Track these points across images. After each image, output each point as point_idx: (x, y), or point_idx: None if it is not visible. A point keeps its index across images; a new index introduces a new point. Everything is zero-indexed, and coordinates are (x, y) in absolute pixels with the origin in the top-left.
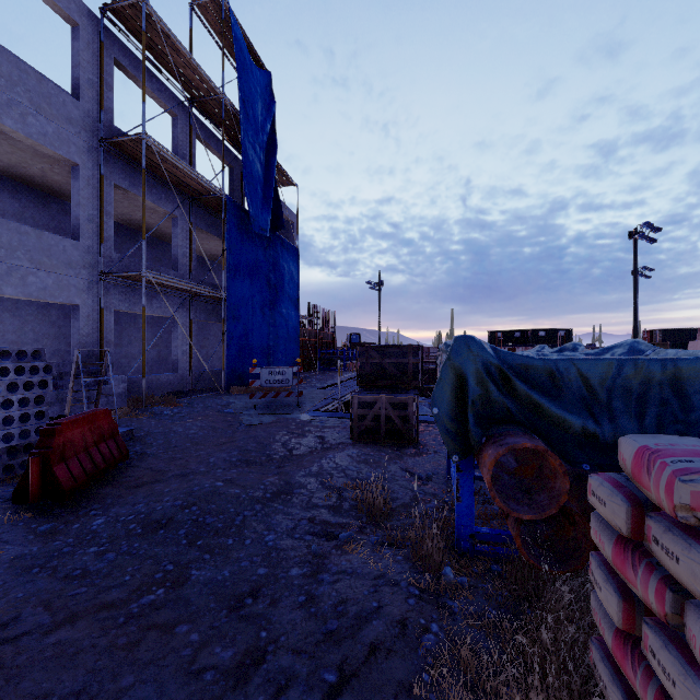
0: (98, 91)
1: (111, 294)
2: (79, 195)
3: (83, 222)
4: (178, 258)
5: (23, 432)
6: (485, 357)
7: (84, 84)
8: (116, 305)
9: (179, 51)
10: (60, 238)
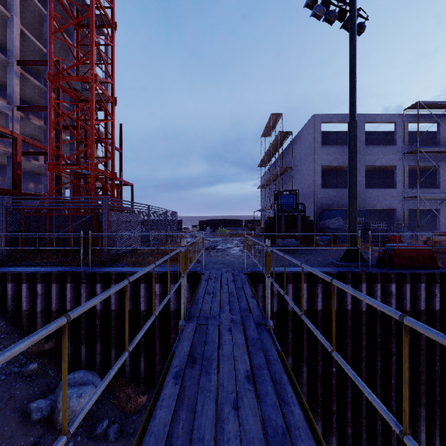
0: (402, 137)
1: (407, 203)
2: (396, 174)
3: (397, 182)
4: (439, 183)
5: (383, 238)
6: None
7: (397, 139)
8: (409, 207)
9: (436, 103)
10: (390, 190)
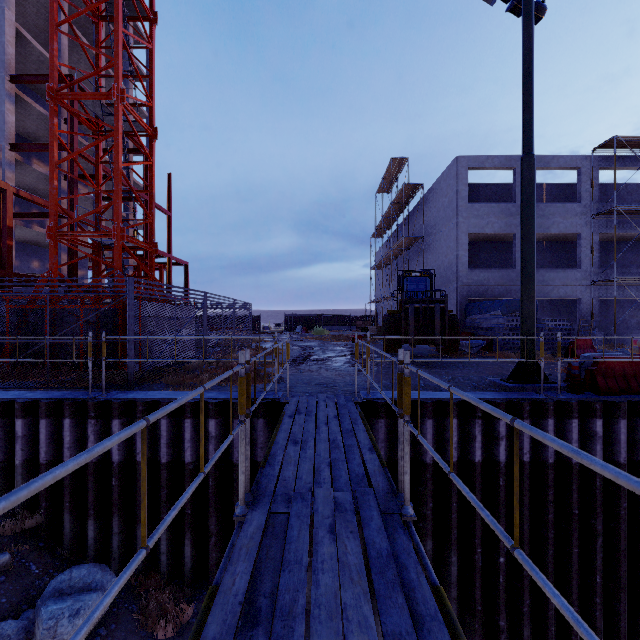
0: (590, 191)
1: (597, 291)
2: (580, 247)
3: (582, 259)
4: None
5: (563, 343)
6: None
7: (583, 193)
8: (600, 296)
9: None
10: (572, 270)
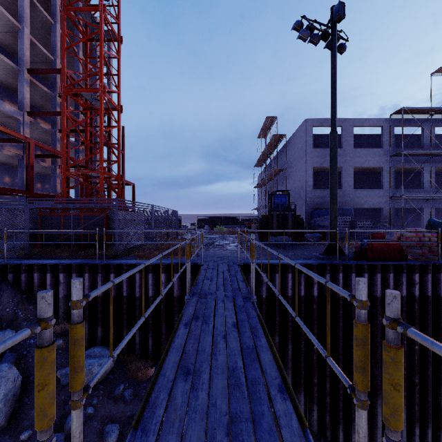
0: (389, 141)
1: (393, 203)
2: (383, 175)
3: (384, 183)
4: (424, 183)
5: (368, 235)
6: (431, 221)
7: (384, 142)
8: (395, 206)
9: (420, 109)
10: (377, 190)
